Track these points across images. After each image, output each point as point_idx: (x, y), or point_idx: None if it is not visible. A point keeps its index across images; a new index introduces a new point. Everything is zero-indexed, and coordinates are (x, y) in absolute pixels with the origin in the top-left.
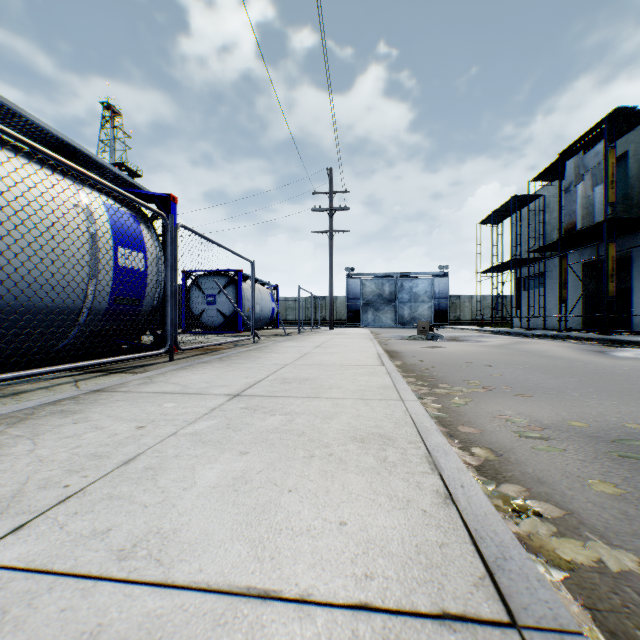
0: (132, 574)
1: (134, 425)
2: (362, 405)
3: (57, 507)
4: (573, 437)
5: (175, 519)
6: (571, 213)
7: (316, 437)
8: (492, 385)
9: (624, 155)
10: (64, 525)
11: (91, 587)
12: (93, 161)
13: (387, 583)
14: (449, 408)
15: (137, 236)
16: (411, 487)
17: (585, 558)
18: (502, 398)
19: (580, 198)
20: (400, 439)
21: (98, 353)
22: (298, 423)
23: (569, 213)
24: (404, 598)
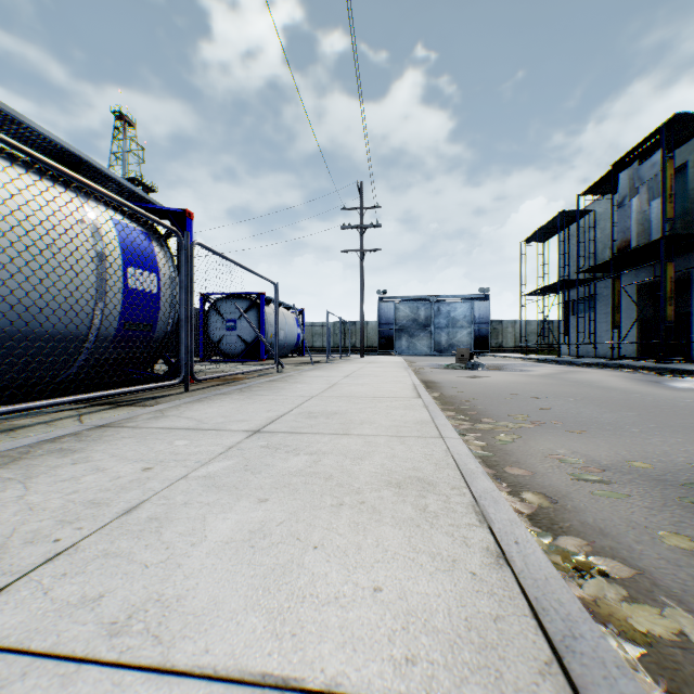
0: (124, 655)
1: (140, 466)
2: (397, 443)
3: (43, 567)
4: (637, 480)
5: (180, 583)
6: (625, 230)
7: (346, 481)
8: (541, 420)
9: (683, 166)
10: (49, 590)
11: (73, 672)
12: (100, 173)
13: (432, 669)
14: (494, 446)
15: (148, 255)
16: (457, 543)
17: (664, 630)
18: (553, 434)
19: (635, 213)
20: (442, 484)
21: (106, 383)
22: (325, 464)
23: (623, 230)
24: (454, 690)
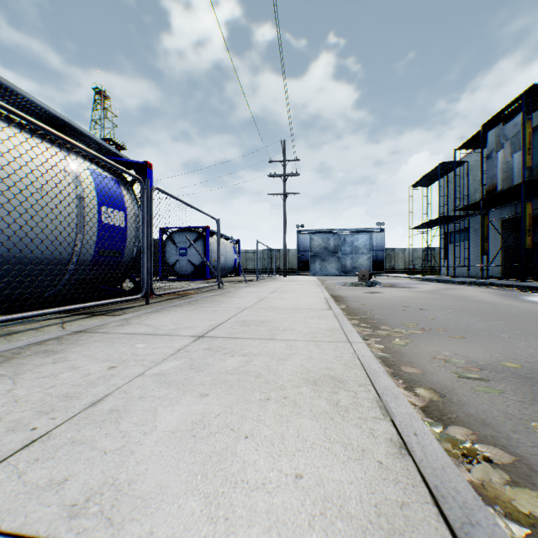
0: (80, 536)
1: (107, 365)
2: (313, 347)
3: (20, 452)
4: (509, 378)
5: (132, 468)
6: (492, 176)
7: (272, 379)
8: (428, 327)
9: None
10: (23, 473)
11: None
12: (80, 133)
13: None
14: (391, 349)
15: (117, 197)
16: (365, 434)
17: None
18: (438, 339)
19: (500, 163)
20: (350, 381)
21: (86, 297)
22: (255, 364)
23: (490, 176)
24: None
